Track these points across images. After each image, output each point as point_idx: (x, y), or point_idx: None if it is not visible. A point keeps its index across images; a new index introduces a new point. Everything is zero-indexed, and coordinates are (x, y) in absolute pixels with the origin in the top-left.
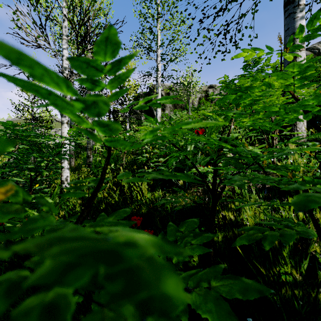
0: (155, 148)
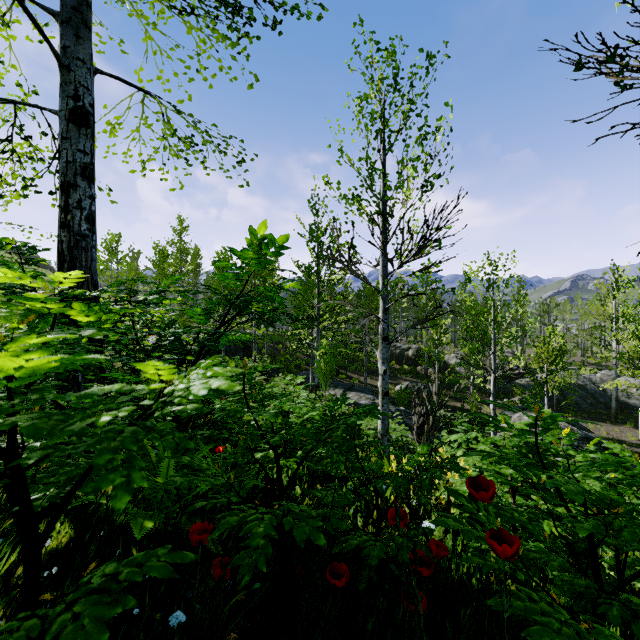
0: None
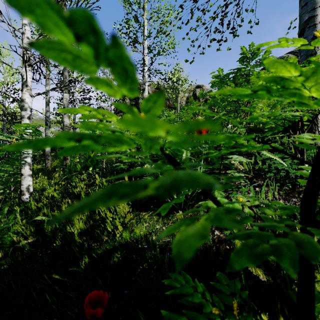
0: (141, 149)
